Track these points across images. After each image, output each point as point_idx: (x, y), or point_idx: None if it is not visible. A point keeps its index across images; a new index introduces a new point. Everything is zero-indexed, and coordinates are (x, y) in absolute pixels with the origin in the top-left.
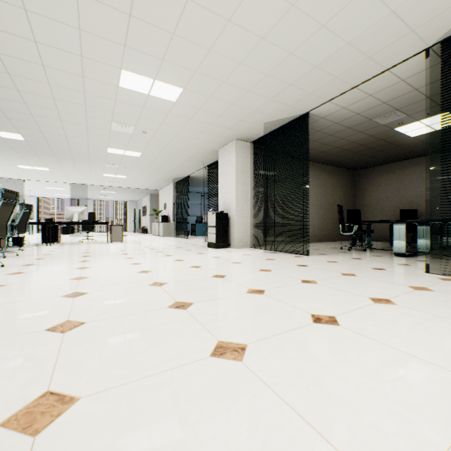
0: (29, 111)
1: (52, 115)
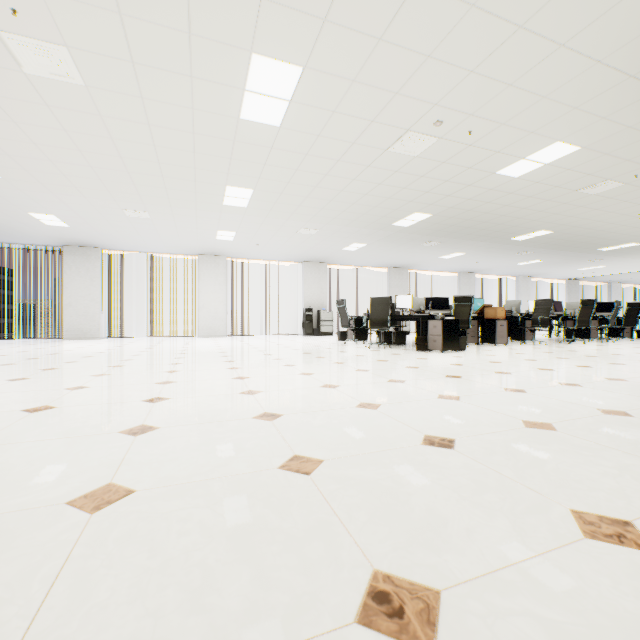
0: (618, 234)
1: (635, 230)
